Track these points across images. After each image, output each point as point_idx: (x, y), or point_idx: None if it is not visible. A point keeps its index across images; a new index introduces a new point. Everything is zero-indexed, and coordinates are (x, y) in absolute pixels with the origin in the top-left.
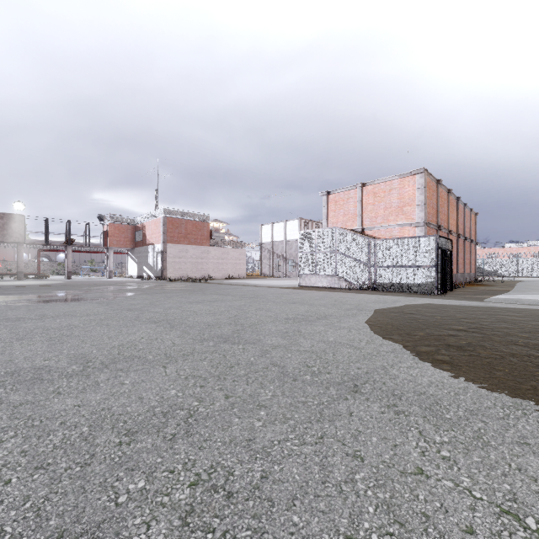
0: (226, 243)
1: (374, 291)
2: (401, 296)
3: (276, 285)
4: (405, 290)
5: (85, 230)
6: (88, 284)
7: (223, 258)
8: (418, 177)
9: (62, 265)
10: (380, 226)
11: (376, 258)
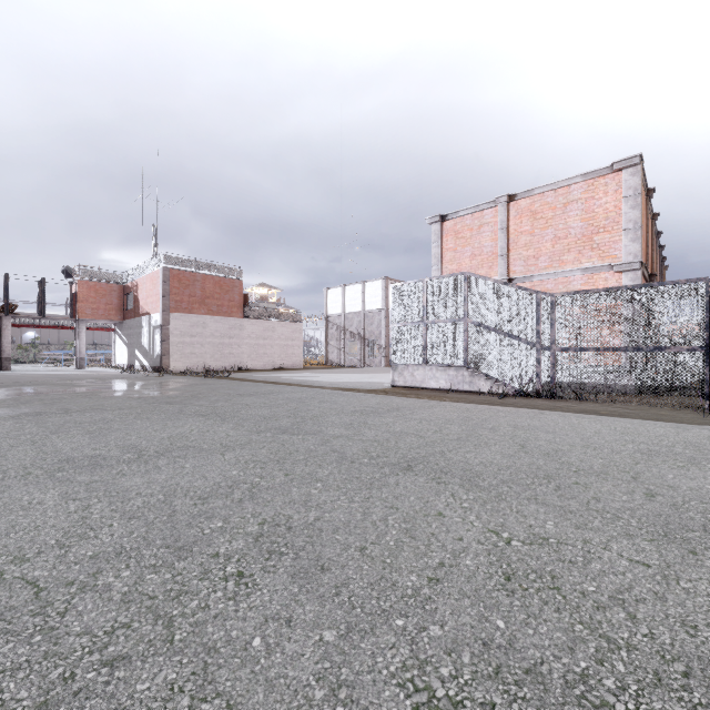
0: (270, 314)
1: (555, 401)
2: (639, 416)
3: (349, 385)
4: (624, 398)
5: (39, 291)
6: (1, 382)
7: (266, 337)
8: (626, 174)
9: (24, 349)
10: (544, 274)
11: (555, 333)
